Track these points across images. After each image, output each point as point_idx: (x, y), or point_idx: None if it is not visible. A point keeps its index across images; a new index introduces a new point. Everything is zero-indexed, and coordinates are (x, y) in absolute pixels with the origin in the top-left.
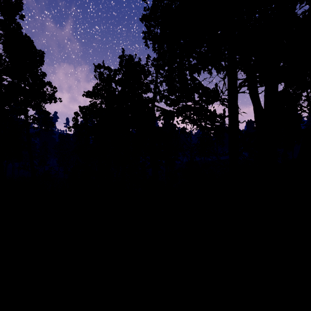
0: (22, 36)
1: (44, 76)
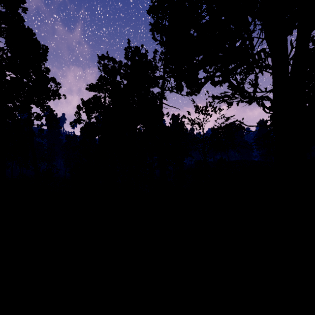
0: (24, 28)
1: (48, 72)
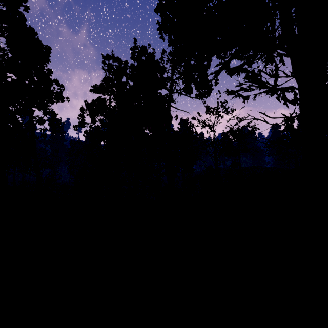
0: (25, 27)
1: (50, 73)
